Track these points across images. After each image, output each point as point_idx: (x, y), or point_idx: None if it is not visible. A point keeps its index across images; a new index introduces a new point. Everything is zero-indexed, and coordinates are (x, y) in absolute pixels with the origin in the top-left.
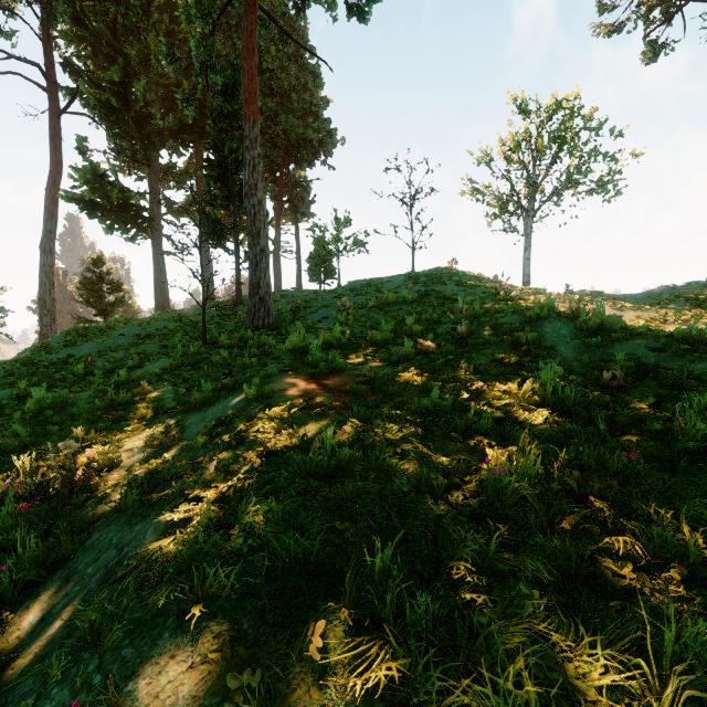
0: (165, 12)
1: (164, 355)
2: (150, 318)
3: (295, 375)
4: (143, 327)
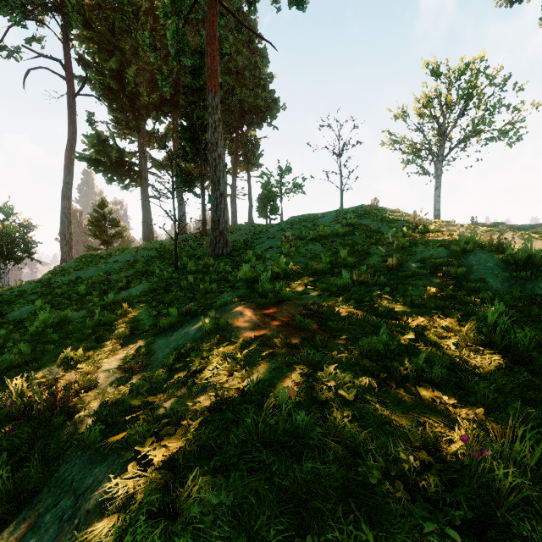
0: (150, 15)
1: (145, 278)
2: (137, 248)
3: (247, 304)
4: (131, 255)
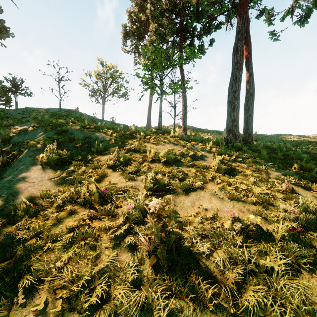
0: None
1: None
2: None
3: None
4: None
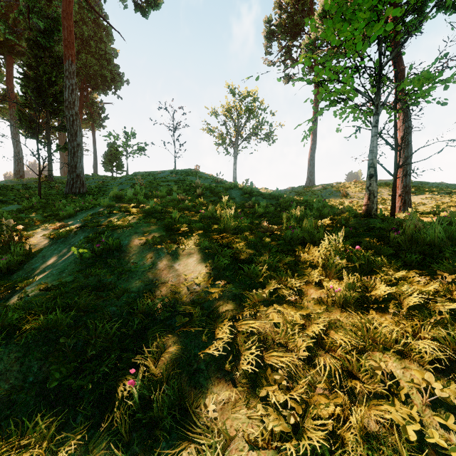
0: None
1: (3, 206)
2: None
3: (121, 203)
4: None
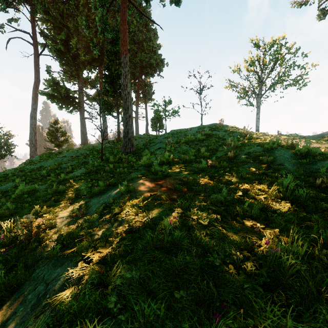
0: (85, 7)
1: (83, 166)
2: (78, 148)
3: (145, 178)
4: (74, 153)
